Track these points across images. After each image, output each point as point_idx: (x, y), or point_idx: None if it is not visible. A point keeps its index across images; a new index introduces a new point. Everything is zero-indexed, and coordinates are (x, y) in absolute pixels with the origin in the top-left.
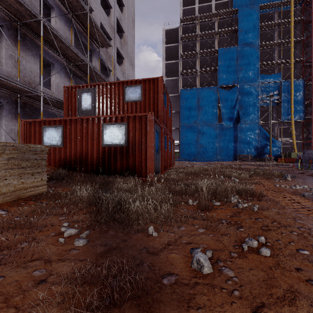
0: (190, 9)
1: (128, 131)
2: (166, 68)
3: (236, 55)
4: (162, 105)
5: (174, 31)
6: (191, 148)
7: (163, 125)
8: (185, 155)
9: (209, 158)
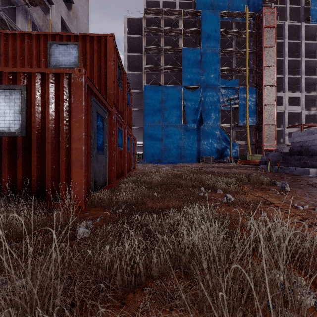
0: (154, 2)
1: (29, 105)
2: (128, 61)
3: (200, 57)
4: (112, 79)
5: (137, 22)
6: (156, 150)
7: (113, 110)
8: (148, 157)
9: (173, 160)
